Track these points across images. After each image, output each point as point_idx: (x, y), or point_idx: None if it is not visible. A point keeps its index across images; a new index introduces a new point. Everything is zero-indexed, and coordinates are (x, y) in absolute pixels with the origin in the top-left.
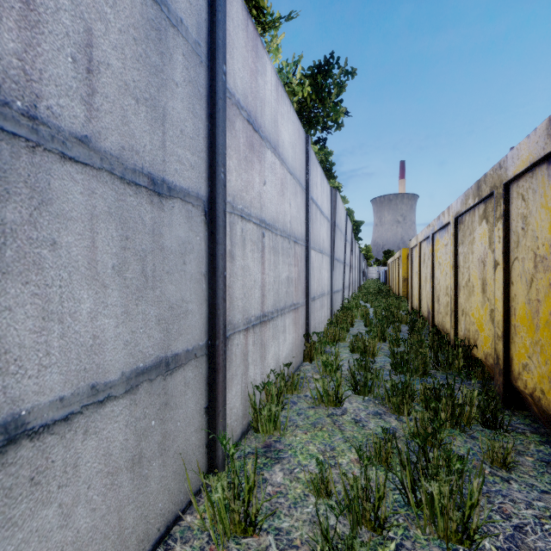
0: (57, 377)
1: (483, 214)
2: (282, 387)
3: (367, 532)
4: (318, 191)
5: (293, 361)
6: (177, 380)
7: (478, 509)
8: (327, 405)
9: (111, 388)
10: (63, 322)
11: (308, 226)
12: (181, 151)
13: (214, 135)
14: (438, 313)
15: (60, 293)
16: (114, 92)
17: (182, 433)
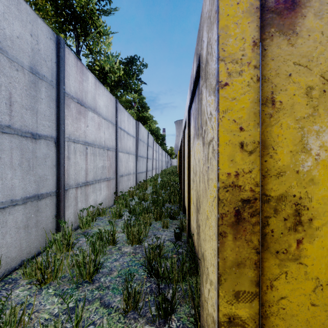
0: (1, 196)
1: None
2: (95, 212)
3: (111, 246)
4: (126, 124)
5: (106, 203)
6: (42, 203)
7: (142, 233)
8: (115, 218)
9: (17, 201)
10: (2, 180)
11: (117, 142)
12: (44, 122)
13: (59, 113)
14: None
15: (2, 172)
16: (19, 109)
17: (45, 222)
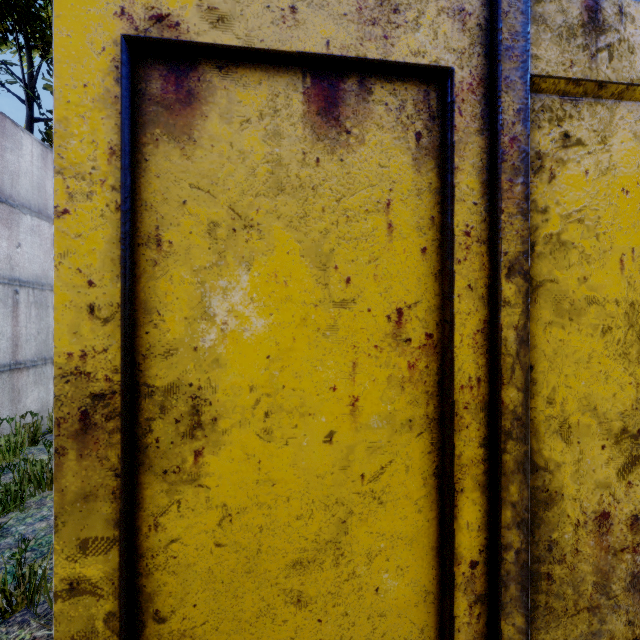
0: None
1: None
2: (39, 425)
3: (48, 492)
4: None
5: None
6: None
7: None
8: None
9: None
10: None
11: None
12: None
13: None
14: None
15: None
16: None
17: None
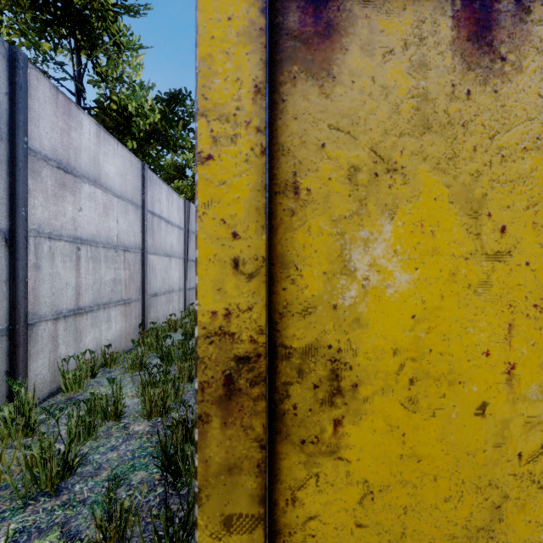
0: None
1: None
2: (96, 361)
3: (112, 422)
4: (164, 205)
5: (122, 344)
6: None
7: (170, 397)
8: (132, 370)
9: None
10: None
11: (144, 237)
12: None
13: (15, 187)
14: None
15: None
16: None
17: None
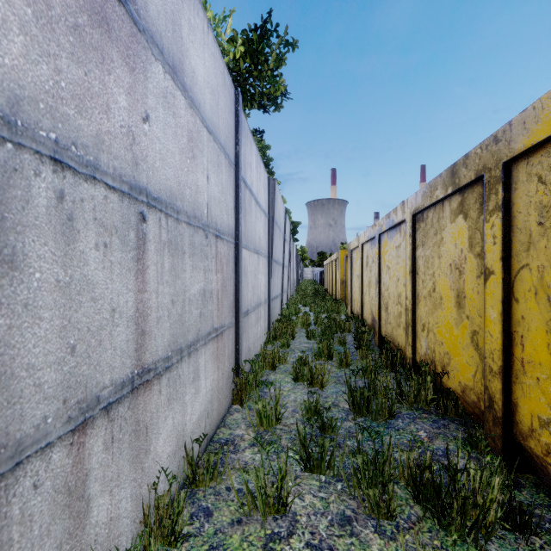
0: None
1: (458, 208)
2: (182, 503)
3: None
4: (254, 175)
5: (213, 415)
6: None
7: None
8: (264, 520)
9: None
10: None
11: (239, 217)
12: None
13: None
14: (387, 323)
15: None
16: None
17: None
